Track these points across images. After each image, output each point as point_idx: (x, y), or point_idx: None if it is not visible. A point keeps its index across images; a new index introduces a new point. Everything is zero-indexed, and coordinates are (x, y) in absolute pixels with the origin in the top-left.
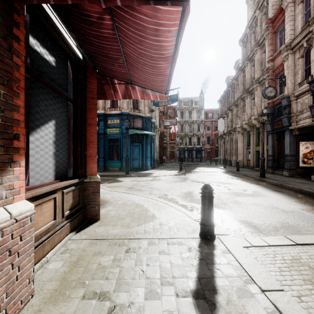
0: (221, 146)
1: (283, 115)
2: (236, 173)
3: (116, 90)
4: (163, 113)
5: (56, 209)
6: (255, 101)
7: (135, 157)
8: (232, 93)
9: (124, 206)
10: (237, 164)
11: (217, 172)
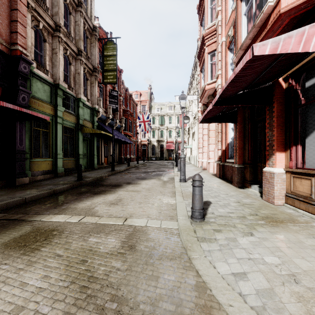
0: None
1: None
2: None
3: None
4: None
5: (312, 188)
6: None
7: None
8: None
9: None
10: None
11: None
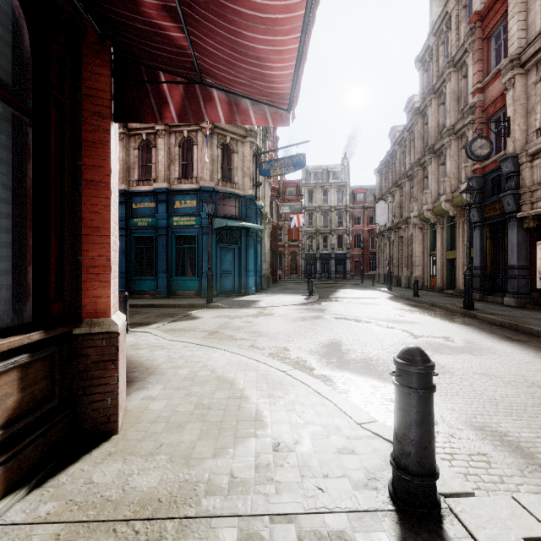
0: (380, 251)
1: (505, 190)
2: (413, 300)
3: (162, 98)
4: (277, 192)
5: None
6: (447, 167)
7: (226, 271)
8: (402, 156)
9: (190, 385)
10: (414, 283)
11: (378, 298)
